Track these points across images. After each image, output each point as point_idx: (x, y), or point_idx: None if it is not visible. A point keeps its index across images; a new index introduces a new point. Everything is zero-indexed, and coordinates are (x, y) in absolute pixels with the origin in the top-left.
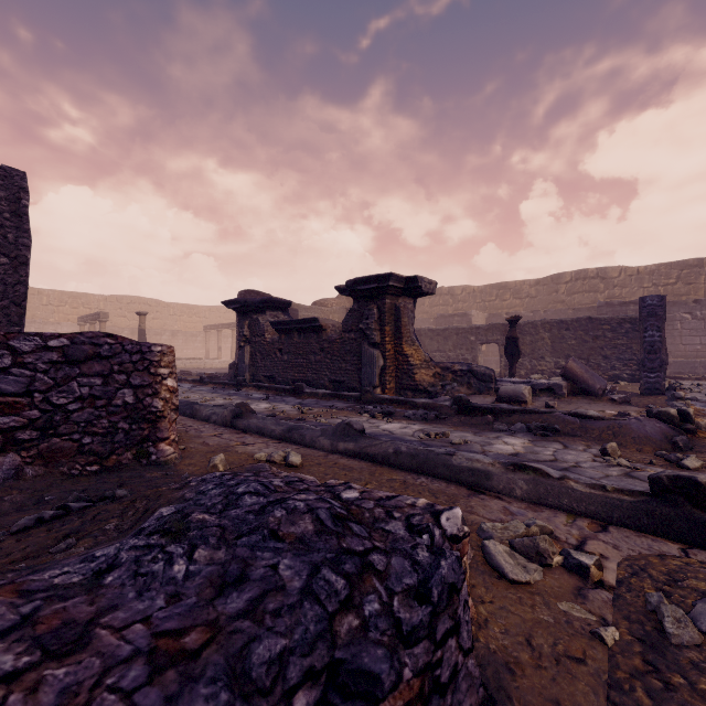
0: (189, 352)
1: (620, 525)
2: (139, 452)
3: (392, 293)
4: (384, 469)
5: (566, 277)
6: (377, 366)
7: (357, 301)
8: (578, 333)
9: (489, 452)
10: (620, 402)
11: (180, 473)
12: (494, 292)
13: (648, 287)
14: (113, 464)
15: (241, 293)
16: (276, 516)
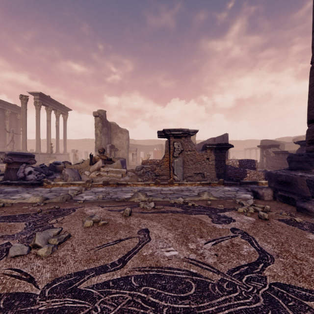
0: (237, 157)
1: None
2: None
3: None
4: None
5: None
6: None
7: (301, 146)
8: None
9: None
10: None
11: None
12: None
13: None
14: None
15: (261, 141)
16: None
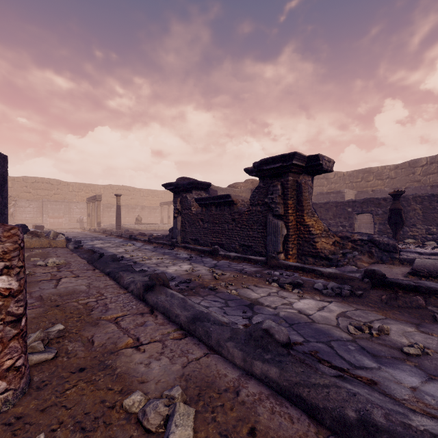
0: (151, 219)
1: None
2: None
3: (294, 171)
4: None
5: (422, 162)
6: (281, 235)
7: (263, 180)
8: None
9: None
10: None
11: None
12: (360, 176)
13: None
14: None
15: (178, 180)
16: None
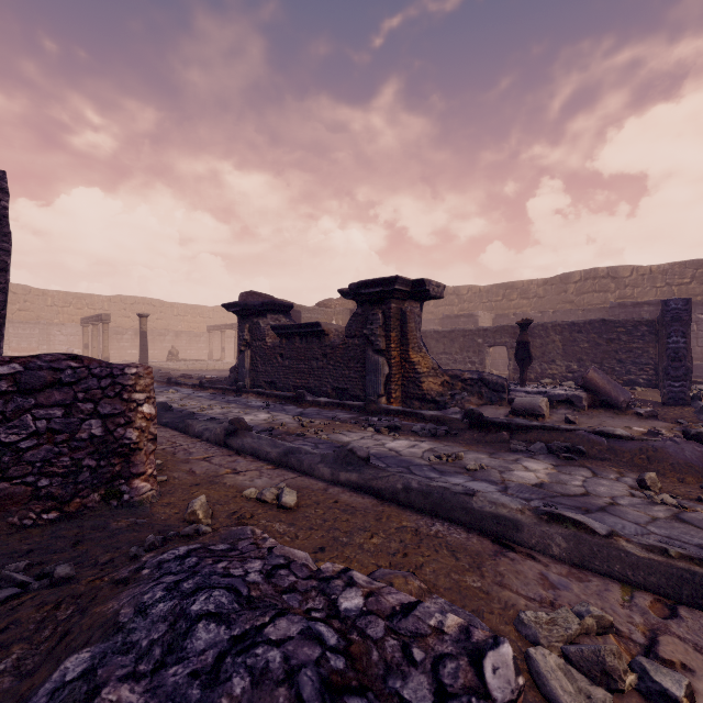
0: (192, 352)
1: (692, 606)
2: (108, 492)
3: (397, 297)
4: (392, 510)
5: (575, 276)
6: (382, 374)
7: (361, 305)
8: (591, 336)
9: (509, 482)
10: (646, 416)
11: (153, 520)
12: (501, 292)
13: (661, 287)
14: (75, 509)
15: (242, 295)
16: (233, 694)
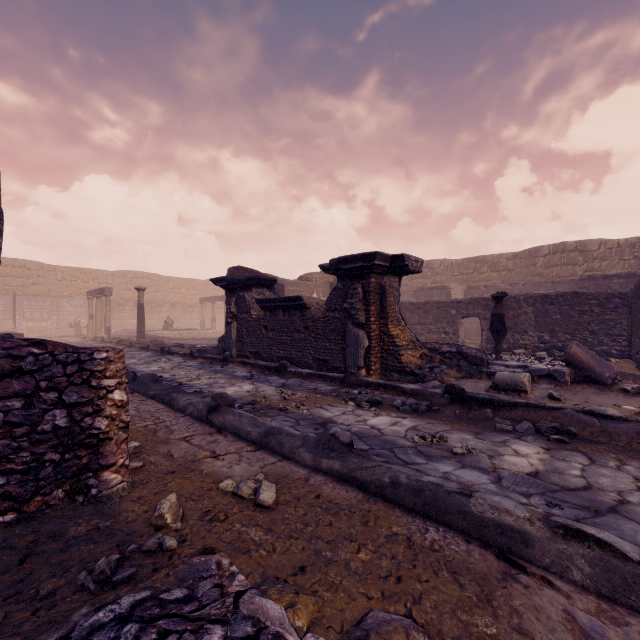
0: (186, 322)
1: None
2: (74, 487)
3: (377, 272)
4: (379, 508)
5: (544, 250)
6: (362, 347)
7: (341, 280)
8: (563, 308)
9: (502, 471)
10: (634, 392)
11: (118, 523)
12: (472, 266)
13: (628, 259)
14: (36, 508)
15: (230, 270)
16: None
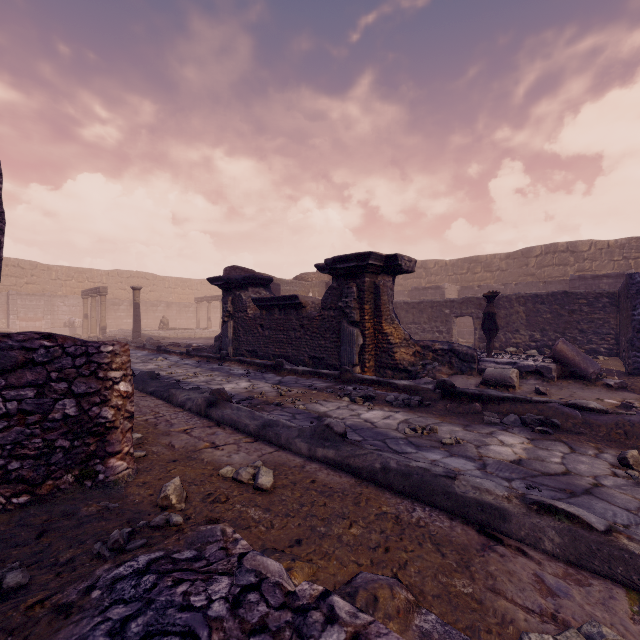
0: (182, 321)
1: None
2: (83, 473)
3: (371, 272)
4: (370, 491)
5: (536, 251)
6: (357, 345)
7: (337, 279)
8: (553, 307)
9: (487, 459)
10: (616, 387)
11: (125, 504)
12: (466, 266)
13: (618, 260)
14: (48, 492)
15: (226, 270)
16: None
